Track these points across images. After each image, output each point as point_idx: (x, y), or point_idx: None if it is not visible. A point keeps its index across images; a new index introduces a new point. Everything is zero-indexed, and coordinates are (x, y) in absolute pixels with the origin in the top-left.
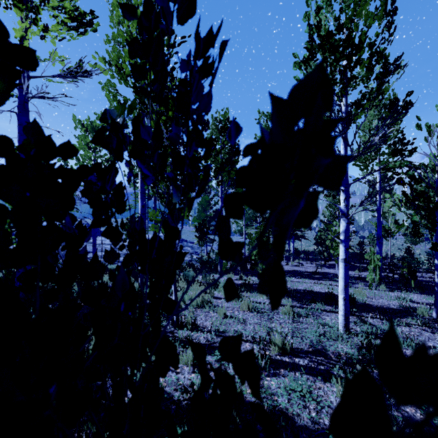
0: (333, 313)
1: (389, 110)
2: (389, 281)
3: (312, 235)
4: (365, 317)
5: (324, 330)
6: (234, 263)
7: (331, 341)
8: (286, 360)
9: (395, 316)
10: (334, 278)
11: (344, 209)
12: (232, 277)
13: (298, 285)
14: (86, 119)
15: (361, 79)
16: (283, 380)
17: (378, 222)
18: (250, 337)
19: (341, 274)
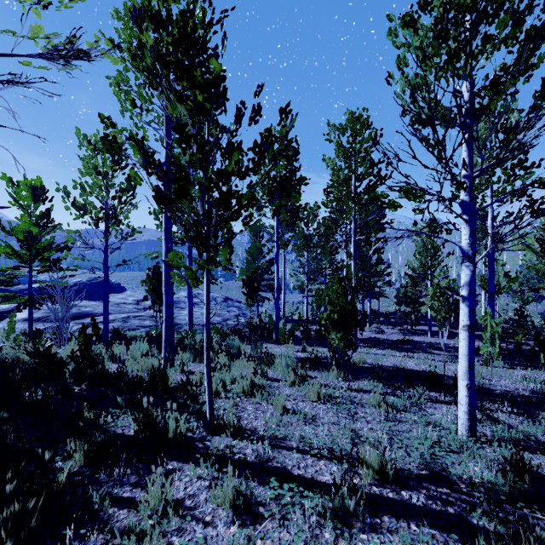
0: (442, 403)
1: (542, 94)
2: (504, 354)
3: (391, 293)
4: (491, 411)
5: (437, 436)
6: (293, 329)
7: (452, 455)
8: (389, 495)
9: (532, 408)
10: (429, 350)
11: (468, 250)
12: (293, 350)
13: (383, 360)
14: (95, 134)
15: (502, 40)
16: (390, 539)
17: (489, 273)
18: (325, 448)
19: (464, 348)
